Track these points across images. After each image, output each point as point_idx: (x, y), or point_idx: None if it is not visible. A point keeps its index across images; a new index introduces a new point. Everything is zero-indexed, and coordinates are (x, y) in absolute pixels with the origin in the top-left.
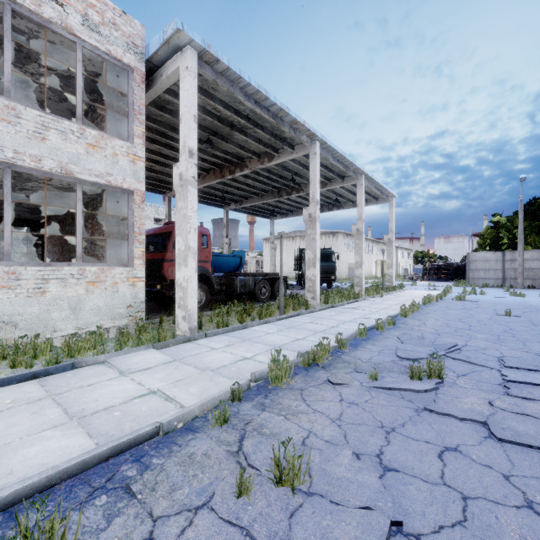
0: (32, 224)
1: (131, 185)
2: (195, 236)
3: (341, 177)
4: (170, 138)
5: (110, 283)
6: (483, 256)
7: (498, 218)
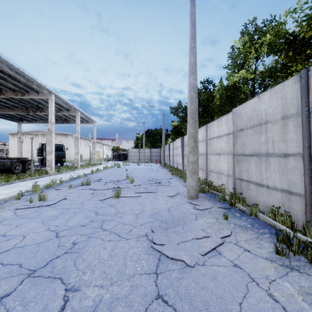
0: None
1: None
2: None
3: (67, 110)
4: None
5: None
6: (133, 150)
7: (138, 135)
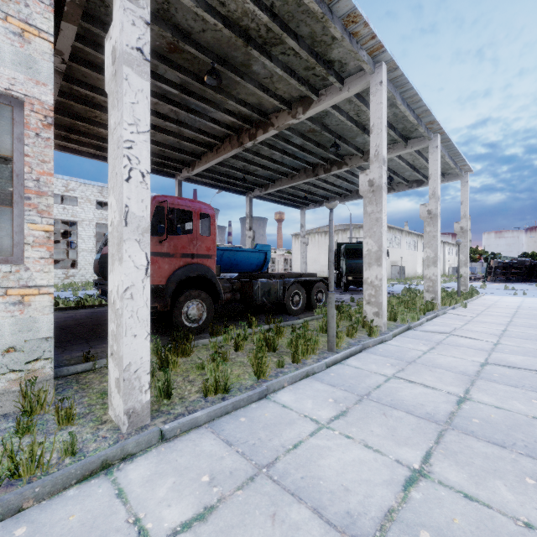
0: None
1: (14, 84)
2: (144, 191)
3: (404, 139)
4: (161, 80)
5: None
6: None
7: None
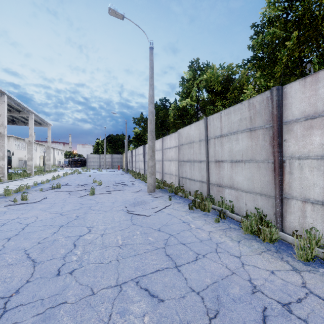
0: None
1: None
2: None
3: (18, 111)
4: None
5: None
6: (93, 156)
7: (98, 141)
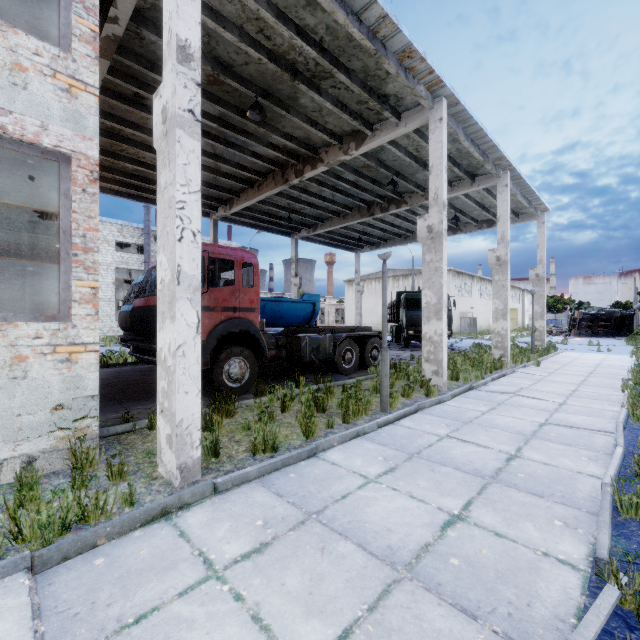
0: (6, 256)
1: (62, 141)
2: (195, 250)
3: (470, 176)
4: None
5: (2, 360)
6: None
7: None
